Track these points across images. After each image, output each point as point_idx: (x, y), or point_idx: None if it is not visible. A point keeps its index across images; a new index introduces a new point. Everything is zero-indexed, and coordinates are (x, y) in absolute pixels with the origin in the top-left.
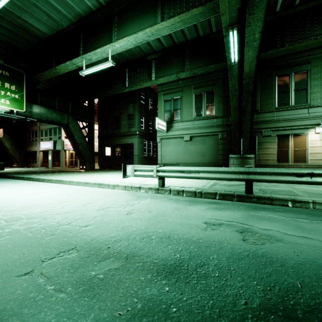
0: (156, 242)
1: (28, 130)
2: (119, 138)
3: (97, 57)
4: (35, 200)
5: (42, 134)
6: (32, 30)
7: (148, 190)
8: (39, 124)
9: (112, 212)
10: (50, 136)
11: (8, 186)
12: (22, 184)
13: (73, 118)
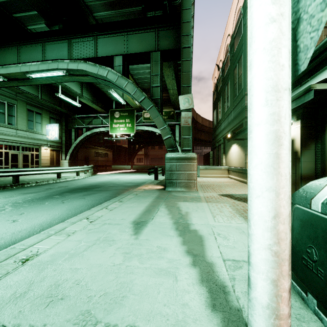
0: (57, 192)
1: None
2: None
3: None
4: None
5: None
6: None
7: None
8: None
9: (3, 198)
10: None
11: None
12: None
13: None
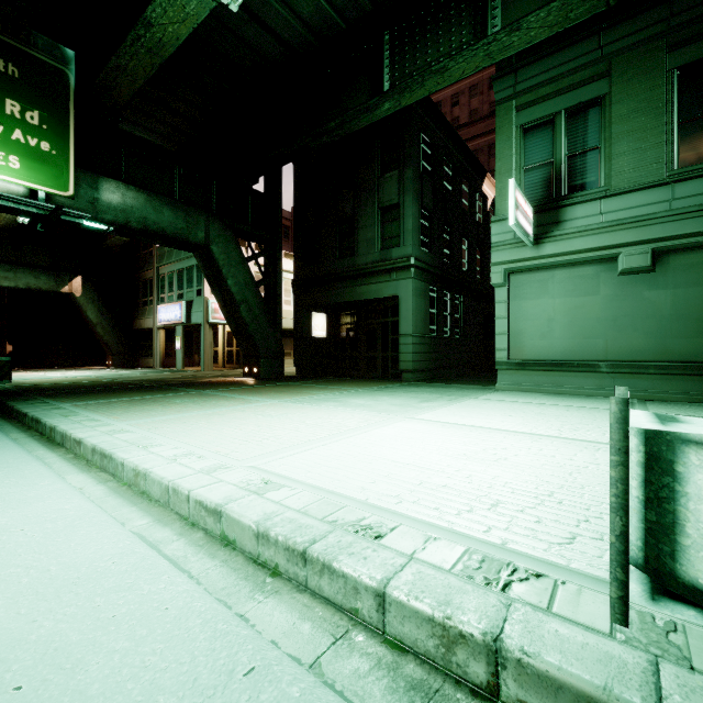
0: None
1: (137, 280)
2: (354, 282)
3: None
4: None
5: (162, 287)
6: None
7: None
8: (157, 263)
9: None
10: (178, 289)
11: None
12: None
13: (223, 228)
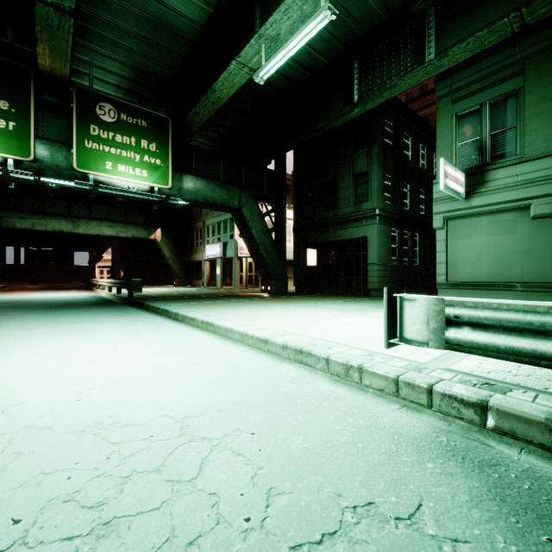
0: None
1: (192, 229)
2: (336, 227)
3: (291, 24)
4: (42, 449)
5: (208, 233)
6: (175, 25)
7: (547, 439)
8: (204, 217)
9: None
10: (218, 234)
11: (102, 335)
12: (134, 330)
13: (249, 196)
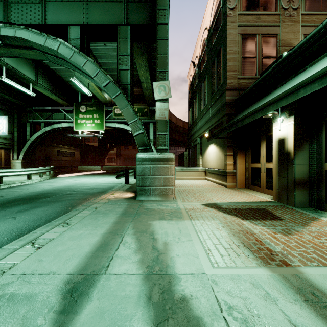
0: None
1: None
2: None
3: None
4: None
5: None
6: None
7: None
8: None
9: None
10: None
11: None
12: None
13: None
